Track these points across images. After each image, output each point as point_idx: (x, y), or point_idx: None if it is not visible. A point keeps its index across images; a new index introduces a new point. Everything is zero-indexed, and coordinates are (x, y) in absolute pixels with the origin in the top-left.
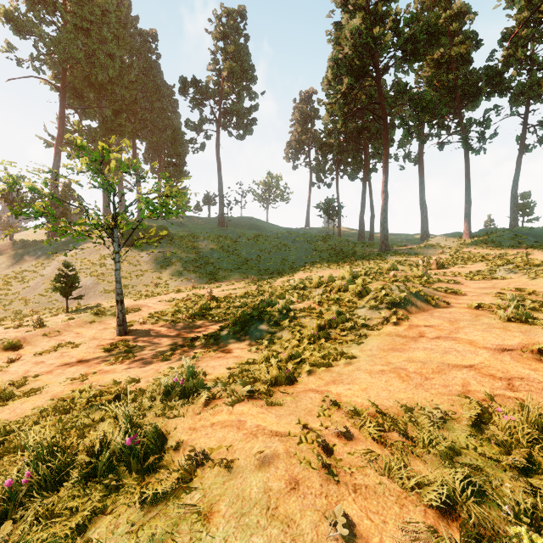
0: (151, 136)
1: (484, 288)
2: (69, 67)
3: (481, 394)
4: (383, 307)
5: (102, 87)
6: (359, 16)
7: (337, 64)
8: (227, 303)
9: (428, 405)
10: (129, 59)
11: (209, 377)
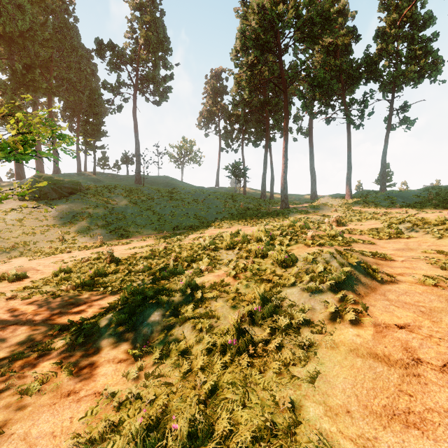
0: (69, 95)
1: (402, 249)
2: None
3: None
4: (323, 289)
5: (12, 40)
6: None
7: (244, 36)
8: (129, 266)
9: None
10: (44, 17)
11: None
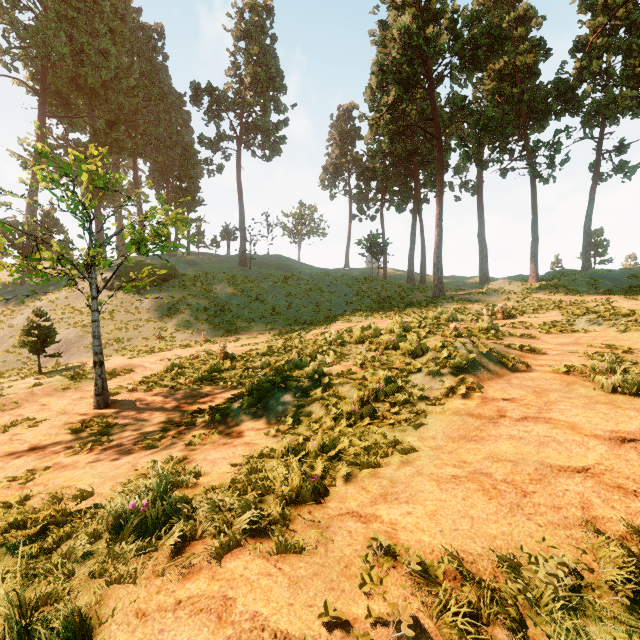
0: (156, 154)
1: (566, 343)
2: (51, 65)
3: (615, 524)
4: (445, 372)
5: (93, 92)
6: (409, 13)
7: (382, 71)
8: (245, 362)
9: (537, 550)
10: (128, 59)
11: (203, 481)
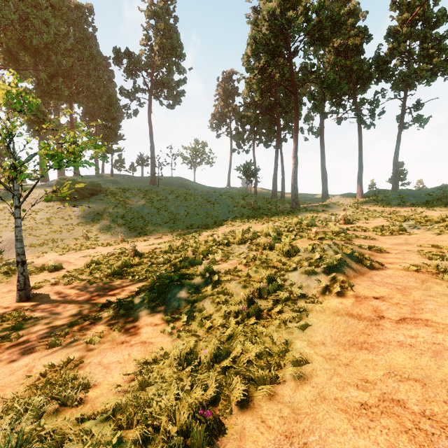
0: (88, 101)
1: (400, 244)
2: (3, 29)
3: None
4: (319, 271)
5: (37, 52)
6: (274, 1)
7: (255, 42)
8: (151, 259)
9: None
10: (65, 29)
11: (91, 395)
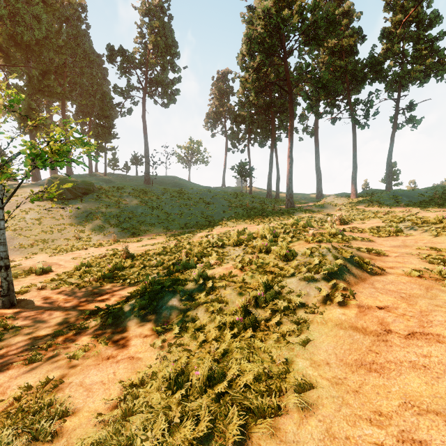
0: (81, 99)
1: (398, 246)
2: None
3: None
4: (318, 278)
5: (29, 48)
6: None
7: (250, 41)
8: (143, 261)
9: None
10: (58, 25)
11: (68, 426)
